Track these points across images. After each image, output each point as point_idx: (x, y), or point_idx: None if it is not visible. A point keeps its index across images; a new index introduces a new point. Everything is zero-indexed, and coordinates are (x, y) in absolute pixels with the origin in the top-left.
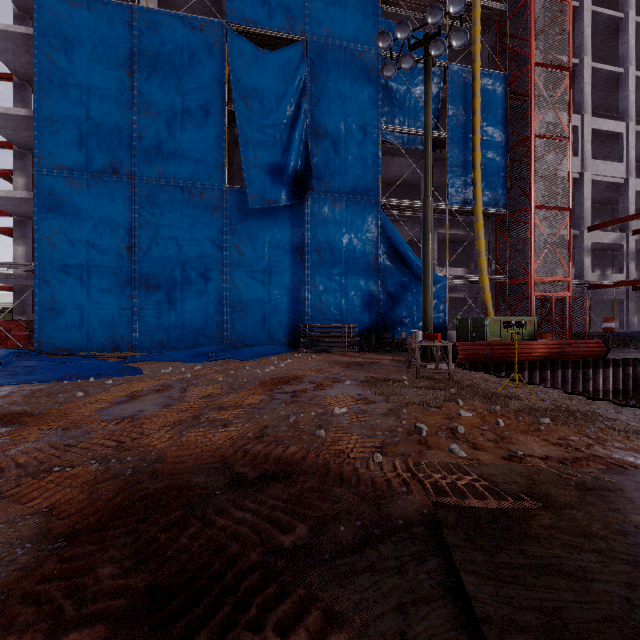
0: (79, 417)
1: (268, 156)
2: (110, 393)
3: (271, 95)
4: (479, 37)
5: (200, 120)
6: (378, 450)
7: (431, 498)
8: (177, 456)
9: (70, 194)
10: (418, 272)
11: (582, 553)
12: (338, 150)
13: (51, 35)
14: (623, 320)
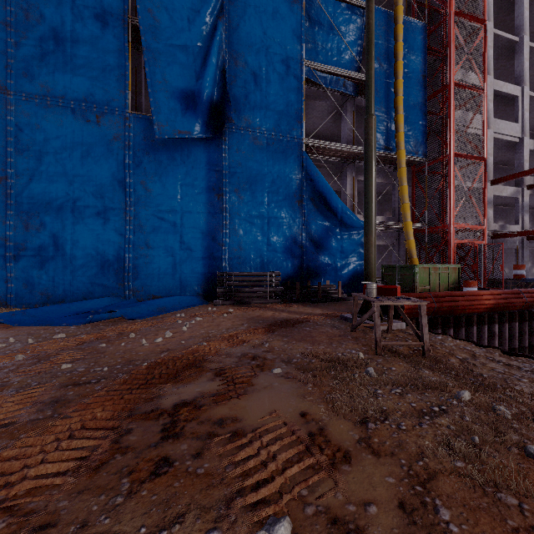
0: None
1: (179, 81)
2: None
3: (183, 12)
4: None
5: (96, 31)
6: None
7: None
8: None
9: None
10: (342, 217)
11: None
12: (259, 83)
13: None
14: None
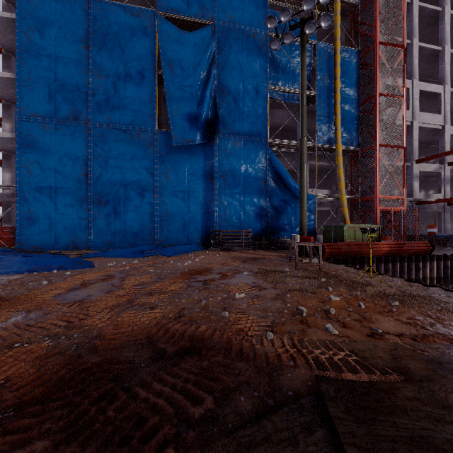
0: (41, 301)
1: (187, 108)
2: (67, 282)
3: (189, 64)
4: (339, 23)
5: (138, 81)
6: (270, 329)
7: (314, 372)
8: (113, 334)
9: (42, 135)
10: (295, 192)
11: (445, 425)
12: (238, 104)
13: (28, 19)
14: (441, 227)
